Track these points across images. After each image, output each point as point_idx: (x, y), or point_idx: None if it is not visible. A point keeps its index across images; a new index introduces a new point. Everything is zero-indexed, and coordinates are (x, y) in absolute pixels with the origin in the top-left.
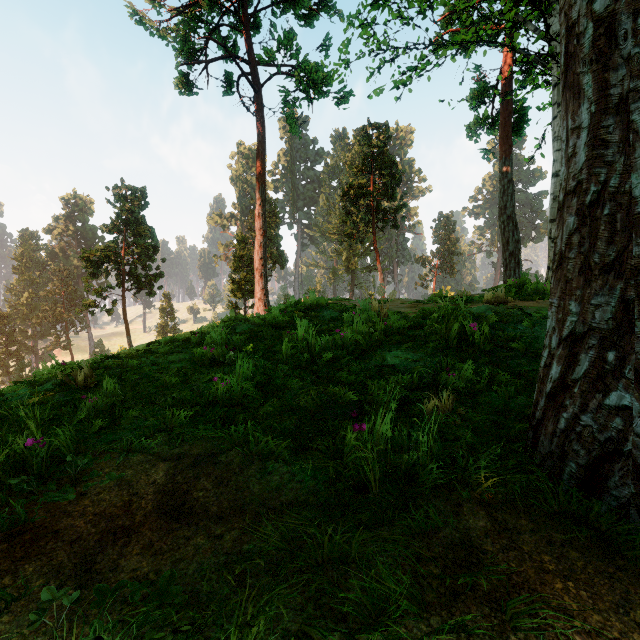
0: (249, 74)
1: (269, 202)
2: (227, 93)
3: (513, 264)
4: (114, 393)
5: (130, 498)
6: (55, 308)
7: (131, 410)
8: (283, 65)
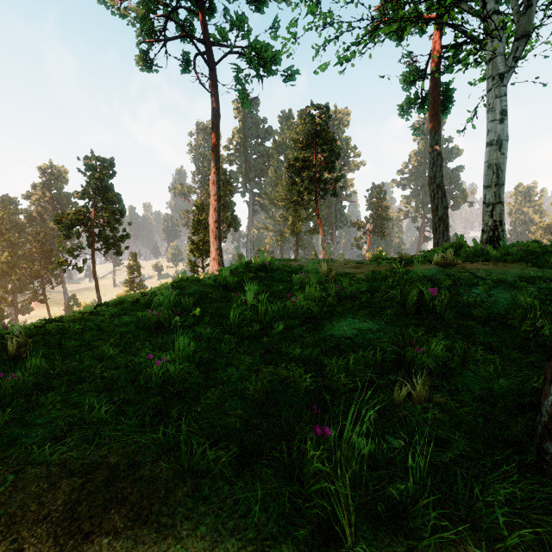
0: (204, 53)
1: (224, 173)
2: (185, 71)
3: (442, 228)
4: (38, 369)
5: (2, 551)
6: (32, 266)
7: (50, 393)
8: (236, 46)
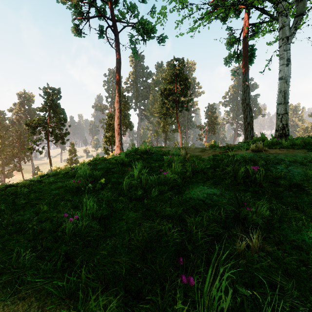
0: (112, 26)
1: (124, 97)
2: (100, 37)
3: (249, 128)
4: None
5: None
6: (13, 150)
7: None
8: (130, 23)
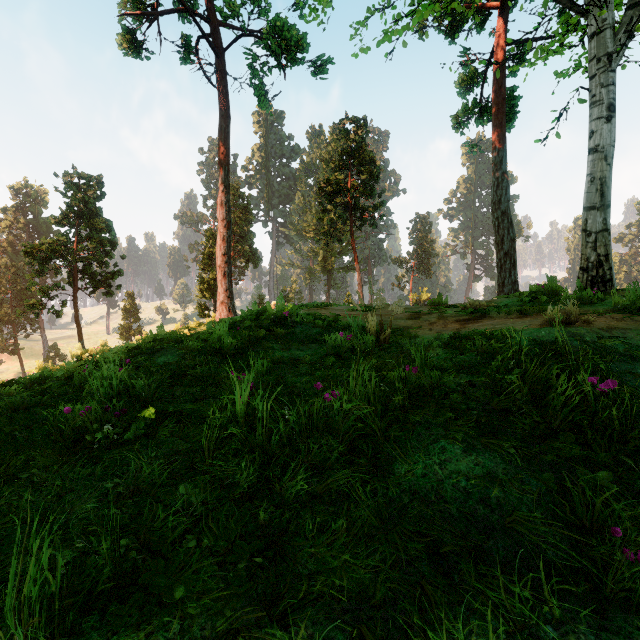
0: (209, 35)
1: (241, 197)
2: (185, 60)
3: (508, 265)
4: None
5: None
6: (1, 308)
7: None
8: (251, 30)
